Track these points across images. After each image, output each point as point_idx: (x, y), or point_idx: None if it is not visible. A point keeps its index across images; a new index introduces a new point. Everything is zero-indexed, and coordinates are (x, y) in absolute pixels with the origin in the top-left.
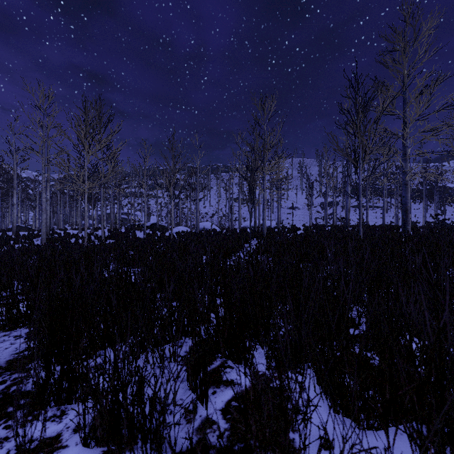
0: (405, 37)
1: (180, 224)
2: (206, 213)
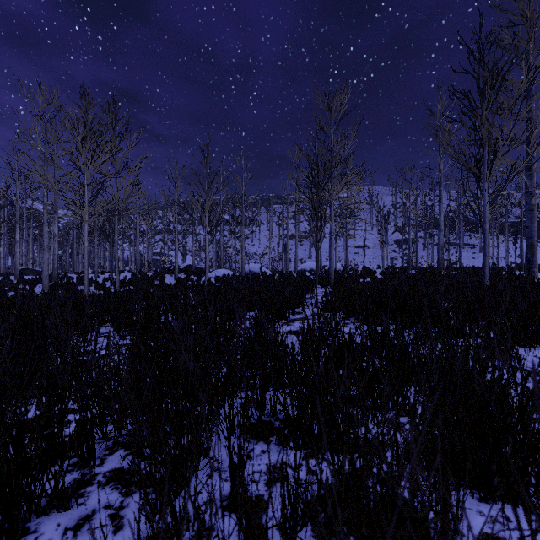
0: (530, 5)
1: (221, 266)
2: (254, 253)
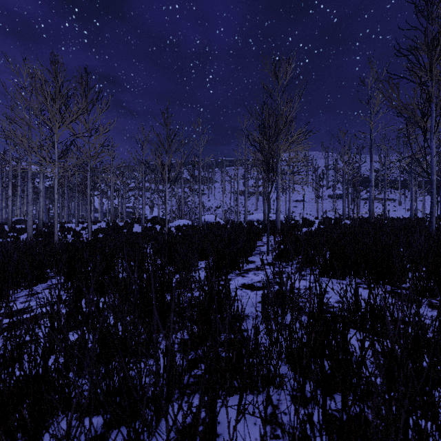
0: None
1: (182, 217)
2: (210, 207)
